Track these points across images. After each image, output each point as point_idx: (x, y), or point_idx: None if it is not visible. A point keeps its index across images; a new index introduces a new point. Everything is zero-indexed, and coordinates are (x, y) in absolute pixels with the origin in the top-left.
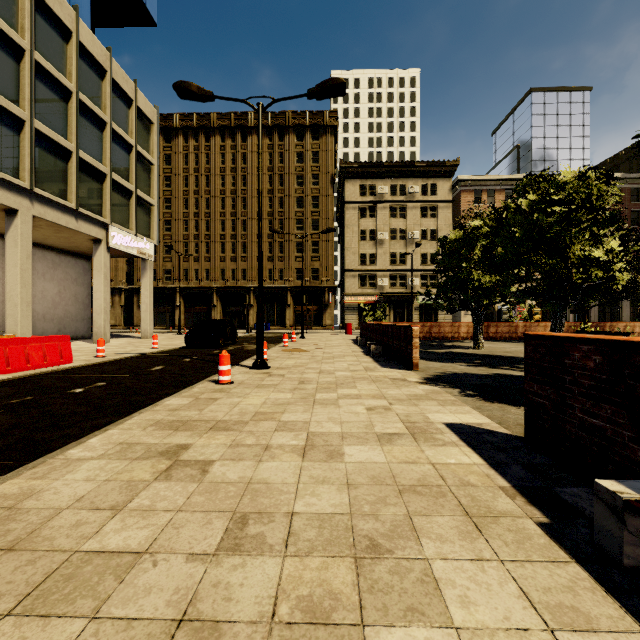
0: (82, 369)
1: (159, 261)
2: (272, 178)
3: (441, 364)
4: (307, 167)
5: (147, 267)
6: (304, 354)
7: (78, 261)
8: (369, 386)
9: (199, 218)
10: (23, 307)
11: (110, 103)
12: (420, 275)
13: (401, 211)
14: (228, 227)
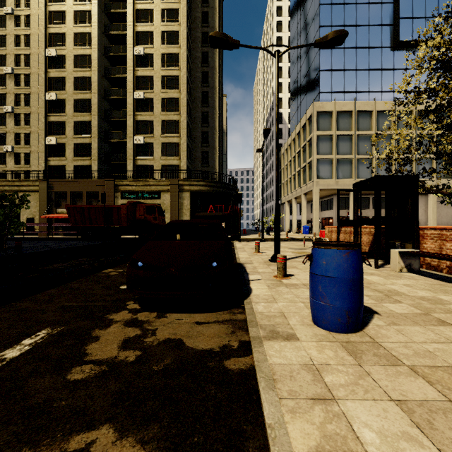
0: None
1: None
2: None
3: None
4: None
5: None
6: None
7: None
8: None
9: None
10: (433, 220)
11: None
12: None
13: None
14: None
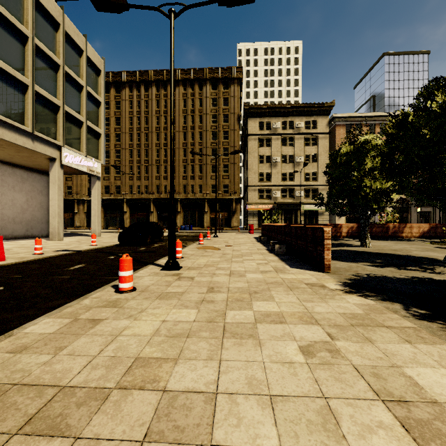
0: (5, 268)
1: (111, 179)
2: (194, 118)
3: (346, 264)
4: (220, 109)
5: (96, 181)
6: (216, 252)
7: (43, 177)
8: (288, 297)
9: (140, 148)
10: None
11: (63, 50)
12: (304, 189)
13: (290, 141)
14: (161, 154)
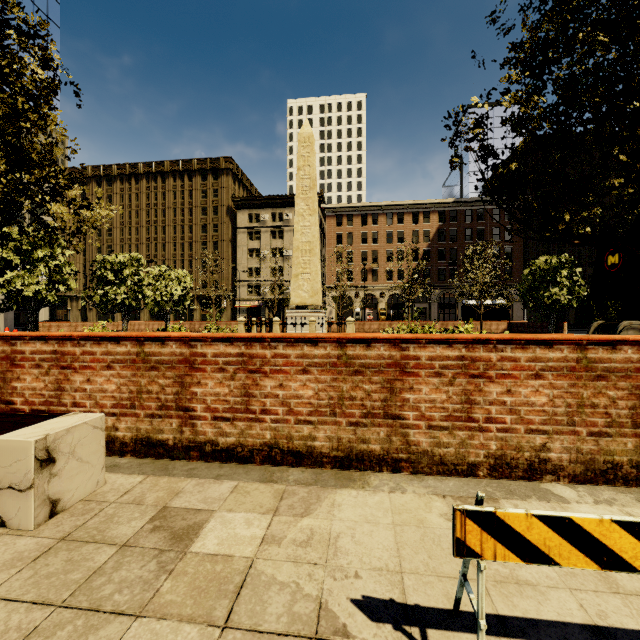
0: None
1: None
2: (184, 210)
3: None
4: (209, 201)
5: None
6: None
7: None
8: None
9: (131, 242)
10: None
11: None
12: None
13: (280, 234)
14: (152, 249)
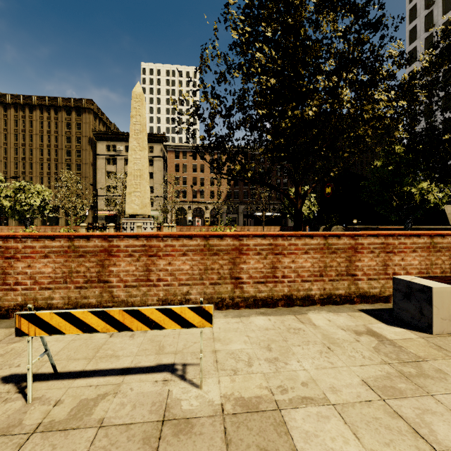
0: None
1: None
2: (50, 137)
3: None
4: (73, 132)
5: None
6: None
7: None
8: None
9: None
10: None
11: None
12: None
13: None
14: (20, 167)
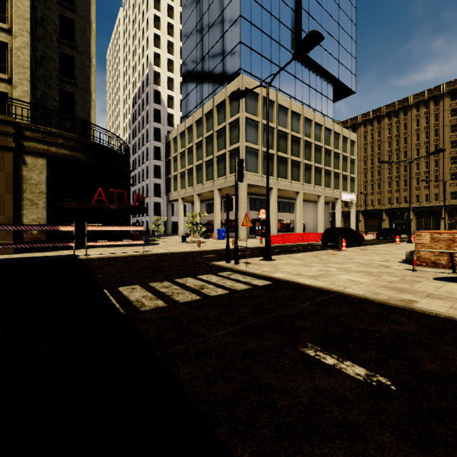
0: None
1: None
2: (428, 133)
3: None
4: None
5: (353, 205)
6: None
7: (325, 205)
8: None
9: (373, 170)
10: (322, 224)
11: (342, 146)
12: None
13: None
14: (393, 172)
